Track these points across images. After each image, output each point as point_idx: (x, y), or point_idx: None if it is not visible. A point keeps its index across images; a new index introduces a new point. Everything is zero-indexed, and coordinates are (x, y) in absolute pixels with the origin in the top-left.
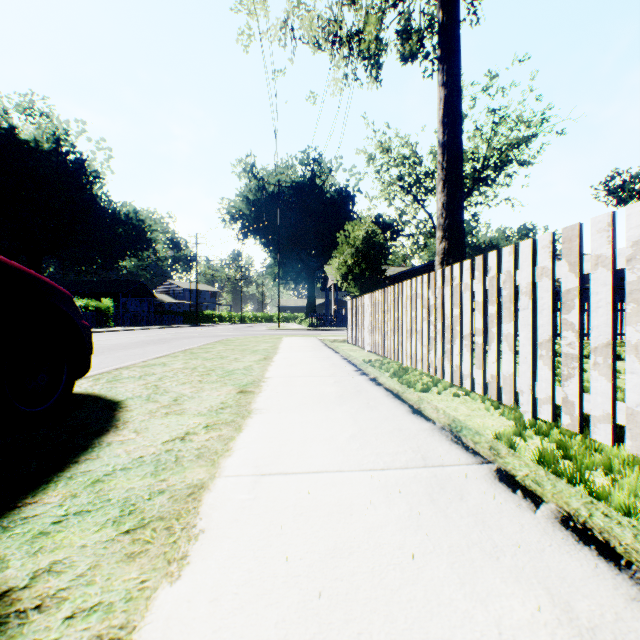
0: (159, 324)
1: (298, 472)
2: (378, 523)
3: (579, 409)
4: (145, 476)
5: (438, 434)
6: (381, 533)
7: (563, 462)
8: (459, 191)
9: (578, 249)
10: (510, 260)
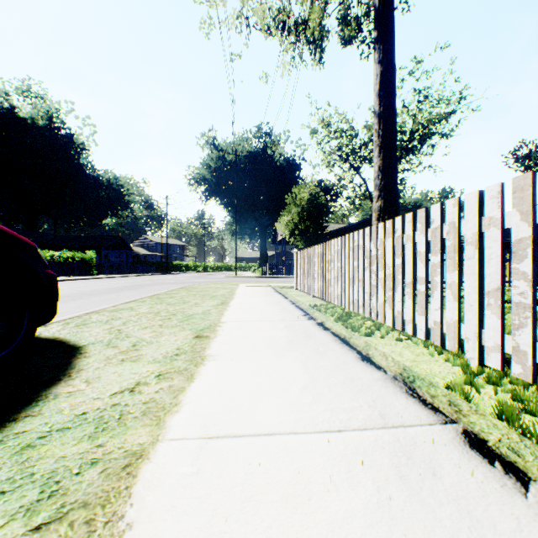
0: (135, 272)
1: (248, 434)
2: (342, 514)
3: (532, 359)
4: (81, 440)
5: (391, 385)
6: (348, 531)
7: (532, 421)
8: (393, 156)
9: (531, 198)
10: (454, 212)
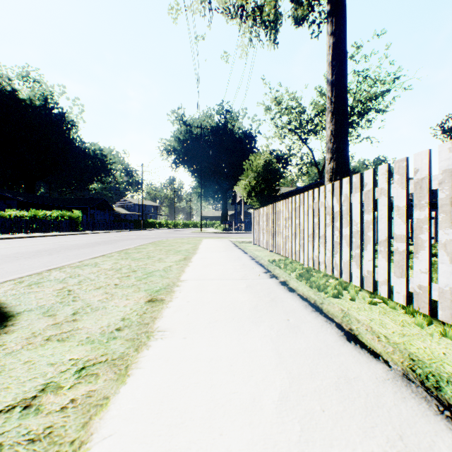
0: (115, 229)
1: None
2: None
3: None
4: None
5: (410, 394)
6: None
7: None
8: (345, 121)
9: None
10: (451, 157)
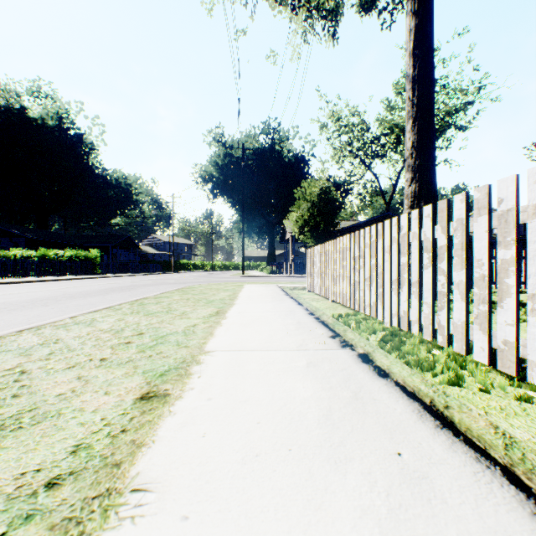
0: (141, 271)
1: None
2: None
3: None
4: None
5: None
6: None
7: None
8: (431, 128)
9: None
10: None
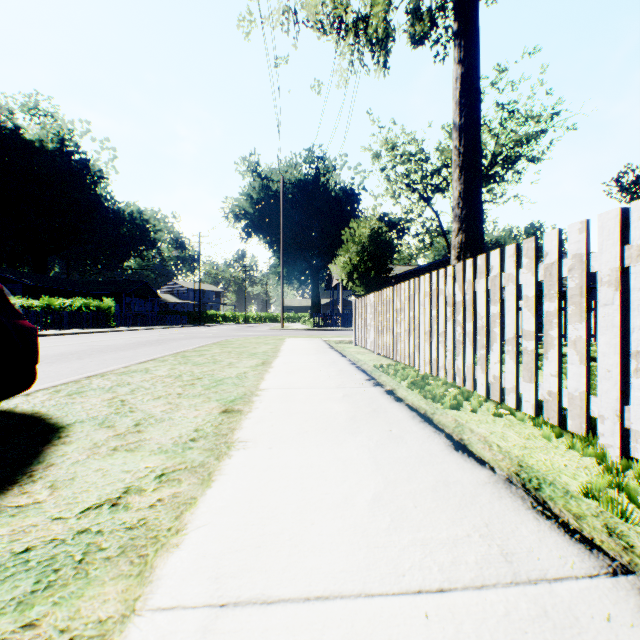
0: (162, 324)
1: (288, 598)
2: None
3: None
4: (2, 611)
5: (508, 494)
6: None
7: None
8: (477, 178)
9: None
10: (581, 239)
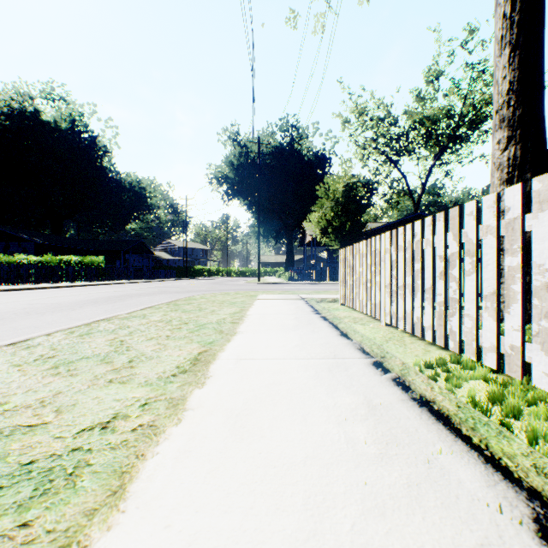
0: (152, 278)
1: None
2: None
3: None
4: None
5: None
6: None
7: None
8: (541, 59)
9: None
10: None
